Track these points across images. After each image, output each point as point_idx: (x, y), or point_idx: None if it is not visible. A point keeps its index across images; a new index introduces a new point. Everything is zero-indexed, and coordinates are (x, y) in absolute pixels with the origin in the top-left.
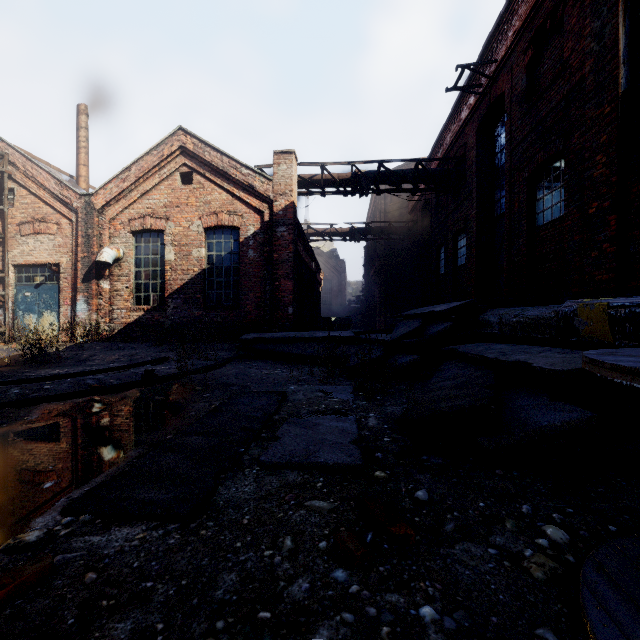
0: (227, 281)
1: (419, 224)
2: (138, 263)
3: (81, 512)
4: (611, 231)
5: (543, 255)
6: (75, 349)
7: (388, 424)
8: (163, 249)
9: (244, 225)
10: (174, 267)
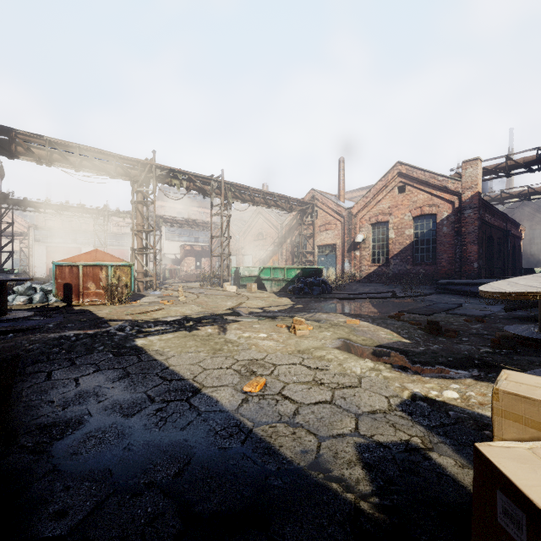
0: (427, 247)
1: None
2: (373, 240)
3: (403, 312)
4: None
5: None
6: (347, 285)
7: (508, 315)
8: (387, 232)
9: (439, 212)
10: (394, 241)
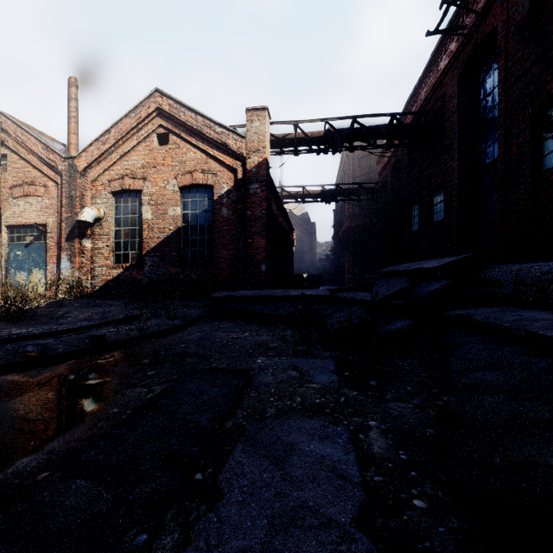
0: (201, 239)
1: (389, 184)
2: (118, 222)
3: None
4: None
5: None
6: (54, 306)
7: (405, 450)
8: (141, 208)
9: (218, 183)
10: (151, 226)
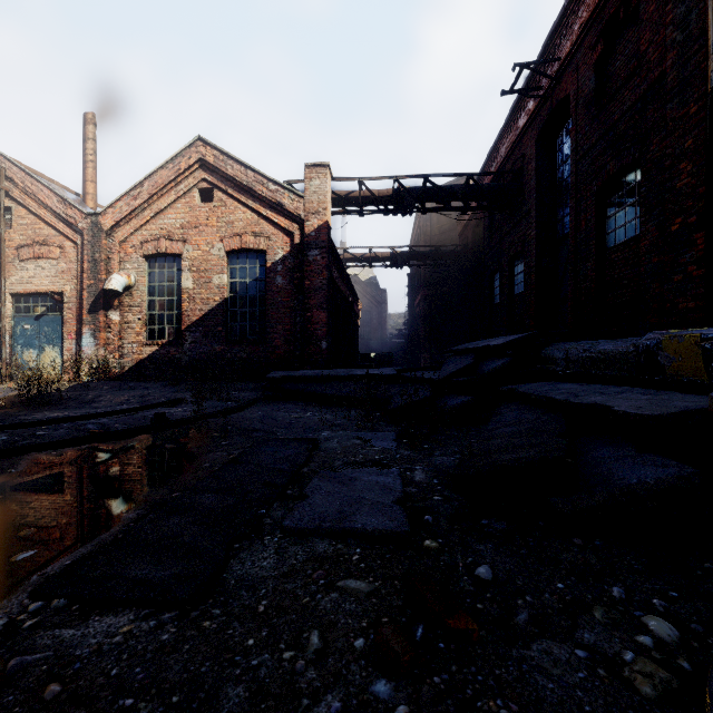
0: (252, 312)
1: (470, 248)
2: (151, 291)
3: (54, 595)
4: (698, 251)
5: (615, 281)
6: (79, 389)
7: (438, 479)
8: (180, 275)
9: (271, 248)
10: (192, 296)
